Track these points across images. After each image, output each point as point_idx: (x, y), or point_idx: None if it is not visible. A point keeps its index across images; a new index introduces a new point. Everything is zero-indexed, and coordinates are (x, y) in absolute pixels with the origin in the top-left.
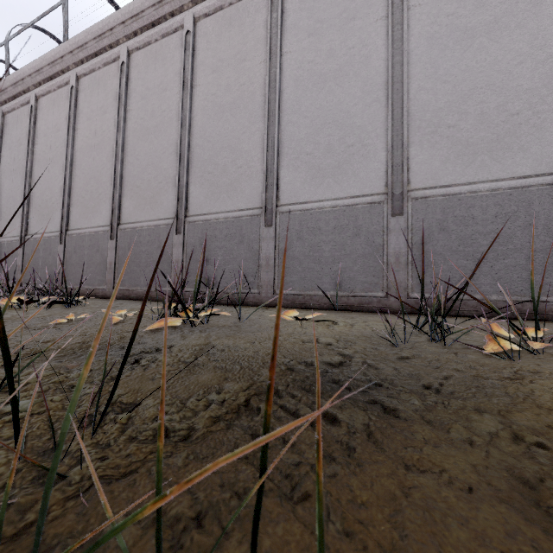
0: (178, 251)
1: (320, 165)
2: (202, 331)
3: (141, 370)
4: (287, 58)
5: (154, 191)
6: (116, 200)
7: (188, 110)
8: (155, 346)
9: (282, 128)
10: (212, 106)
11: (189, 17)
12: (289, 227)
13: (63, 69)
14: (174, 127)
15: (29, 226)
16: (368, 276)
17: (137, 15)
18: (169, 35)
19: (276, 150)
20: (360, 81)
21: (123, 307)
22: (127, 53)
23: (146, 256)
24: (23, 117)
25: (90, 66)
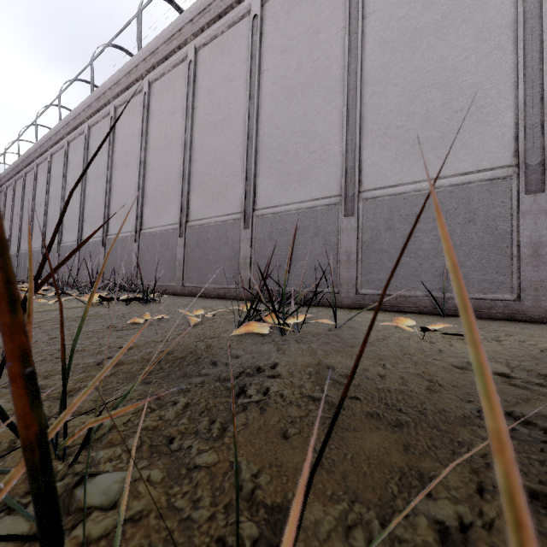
0: (246, 246)
1: (416, 139)
2: (298, 341)
3: (256, 411)
4: (370, 20)
5: (221, 186)
6: (184, 198)
7: (256, 97)
8: (253, 363)
9: (364, 101)
10: (281, 90)
11: (256, 0)
12: (374, 216)
13: (137, 78)
14: (240, 118)
15: (109, 227)
16: (488, 273)
17: (204, 9)
18: (236, 24)
19: (358, 128)
20: (472, 28)
21: (194, 305)
22: (194, 51)
23: (213, 252)
24: (105, 128)
25: (160, 70)
